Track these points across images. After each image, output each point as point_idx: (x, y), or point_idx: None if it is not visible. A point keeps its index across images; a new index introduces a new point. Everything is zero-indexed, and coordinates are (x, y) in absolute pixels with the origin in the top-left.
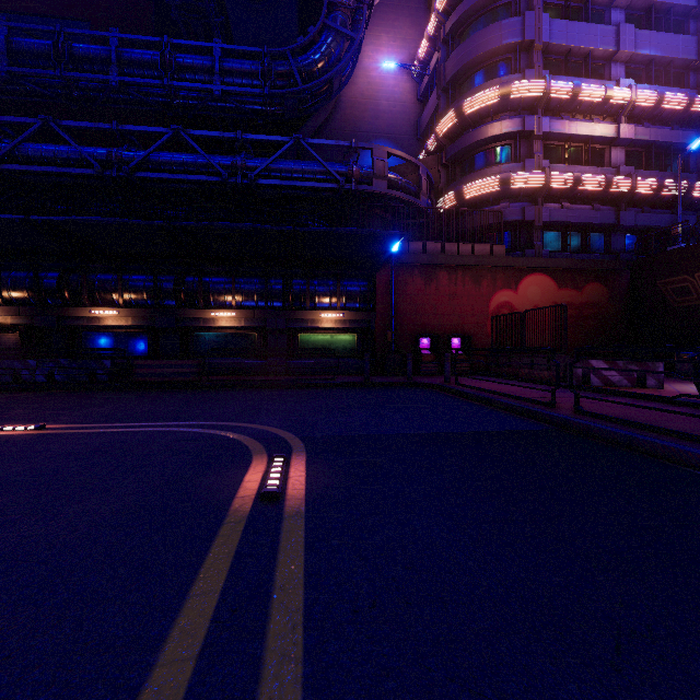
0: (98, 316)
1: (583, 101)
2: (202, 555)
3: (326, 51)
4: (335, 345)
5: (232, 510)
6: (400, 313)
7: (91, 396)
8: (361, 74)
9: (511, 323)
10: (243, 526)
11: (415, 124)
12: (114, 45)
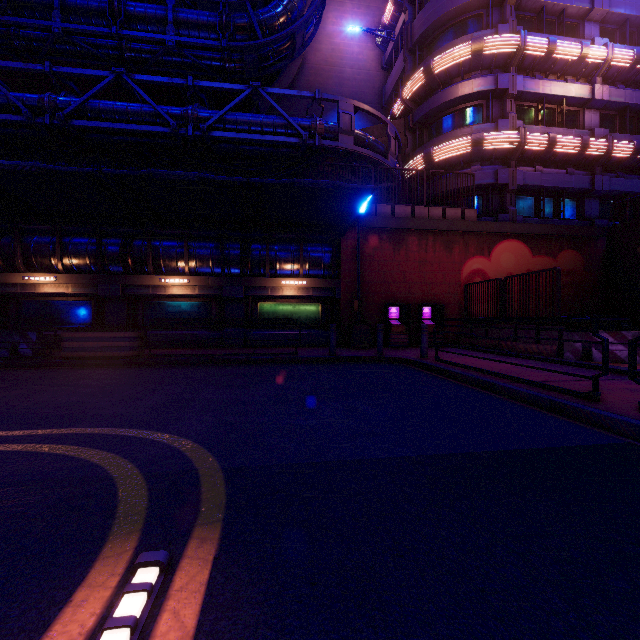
0: (33, 283)
1: (558, 59)
2: None
3: (288, 4)
4: (297, 314)
5: None
6: (367, 280)
7: None
8: (325, 41)
9: (488, 291)
10: None
11: (379, 92)
12: None
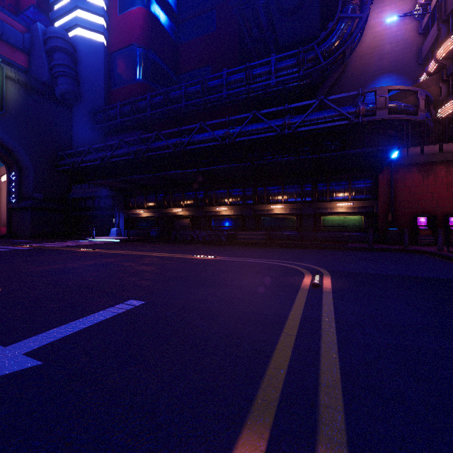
0: (219, 210)
1: None
2: (295, 295)
3: (340, 34)
4: (347, 223)
5: (301, 287)
6: (399, 200)
7: (222, 247)
8: (368, 33)
9: None
10: (307, 291)
11: (416, 53)
12: (224, 77)
